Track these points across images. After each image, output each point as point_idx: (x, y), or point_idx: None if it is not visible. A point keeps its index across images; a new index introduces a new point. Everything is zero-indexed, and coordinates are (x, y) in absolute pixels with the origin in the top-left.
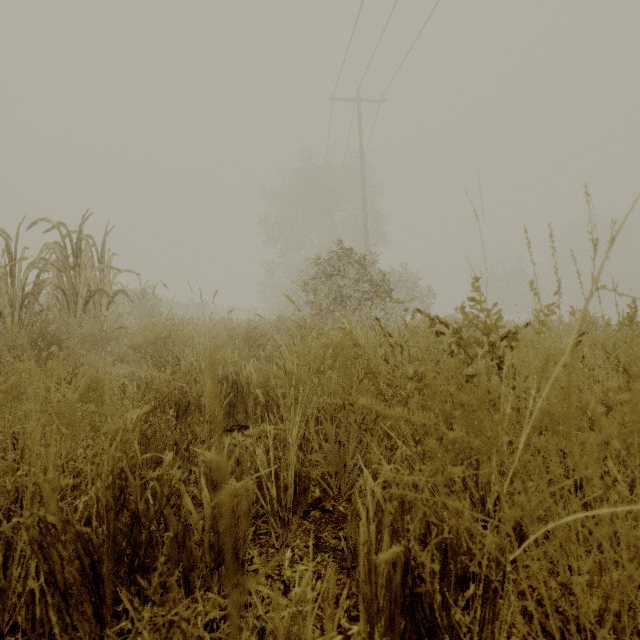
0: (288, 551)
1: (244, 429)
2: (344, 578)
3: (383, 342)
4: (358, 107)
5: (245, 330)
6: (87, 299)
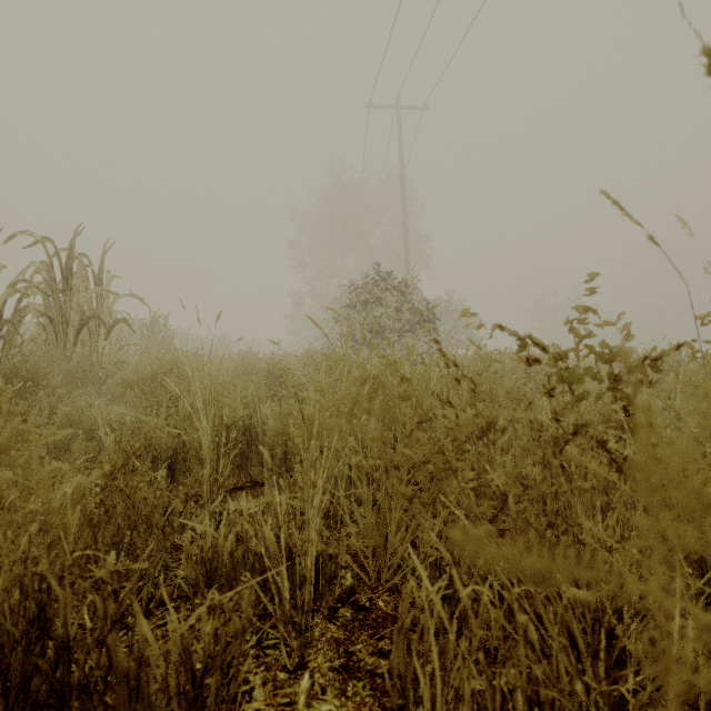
0: (305, 677)
1: (259, 487)
2: None
3: (445, 375)
4: (398, 115)
5: (266, 365)
6: (79, 328)
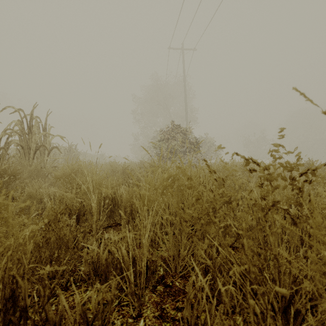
0: (141, 321)
1: (119, 225)
2: None
3: (209, 176)
4: (182, 52)
5: (122, 168)
6: (35, 151)
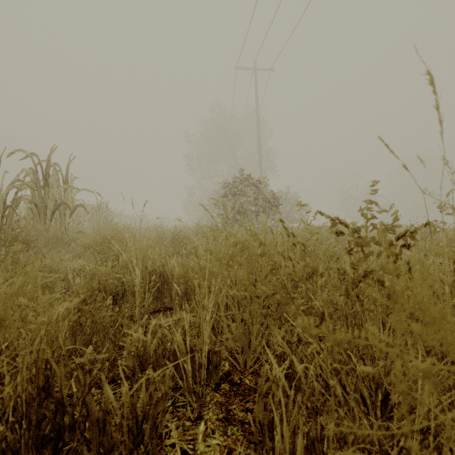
0: (202, 424)
1: (169, 310)
2: (252, 453)
3: (287, 241)
4: (255, 74)
5: (172, 234)
6: (54, 210)
